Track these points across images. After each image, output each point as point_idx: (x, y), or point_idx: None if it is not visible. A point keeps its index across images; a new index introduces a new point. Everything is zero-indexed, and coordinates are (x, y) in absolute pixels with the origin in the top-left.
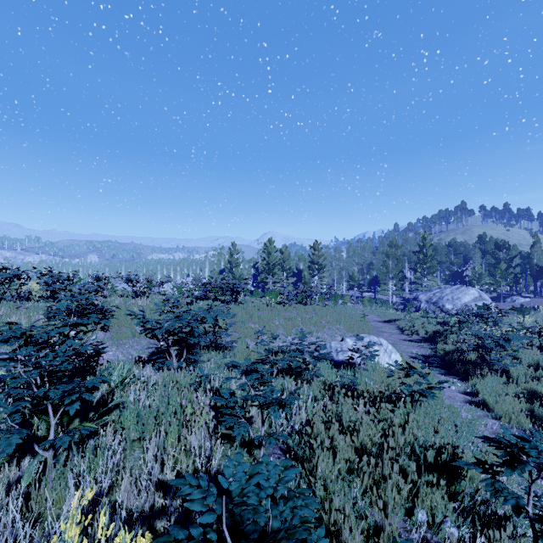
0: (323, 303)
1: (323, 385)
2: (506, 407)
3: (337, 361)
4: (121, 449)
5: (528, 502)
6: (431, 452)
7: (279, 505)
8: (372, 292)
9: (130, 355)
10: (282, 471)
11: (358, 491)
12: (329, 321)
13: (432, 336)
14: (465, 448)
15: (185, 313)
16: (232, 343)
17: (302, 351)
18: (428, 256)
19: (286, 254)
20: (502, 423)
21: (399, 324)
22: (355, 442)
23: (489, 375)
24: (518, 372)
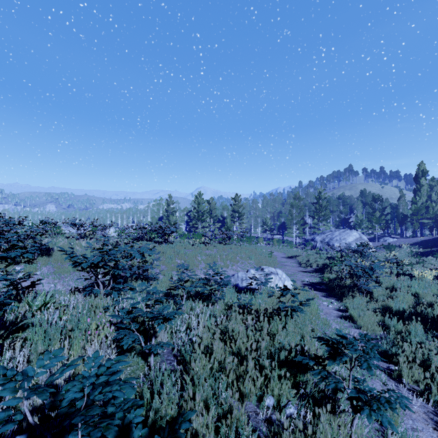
0: (239, 243)
1: (225, 306)
2: (366, 319)
3: (241, 287)
4: (26, 360)
5: (348, 386)
6: (283, 352)
7: (96, 390)
8: (280, 234)
9: (69, 286)
10: (112, 364)
11: (224, 385)
12: (242, 257)
13: (321, 268)
14: (318, 349)
15: (113, 250)
16: (157, 274)
17: (209, 279)
18: (323, 206)
19: (213, 205)
20: (362, 331)
21: (298, 259)
22: (233, 348)
23: (358, 296)
24: (379, 293)
